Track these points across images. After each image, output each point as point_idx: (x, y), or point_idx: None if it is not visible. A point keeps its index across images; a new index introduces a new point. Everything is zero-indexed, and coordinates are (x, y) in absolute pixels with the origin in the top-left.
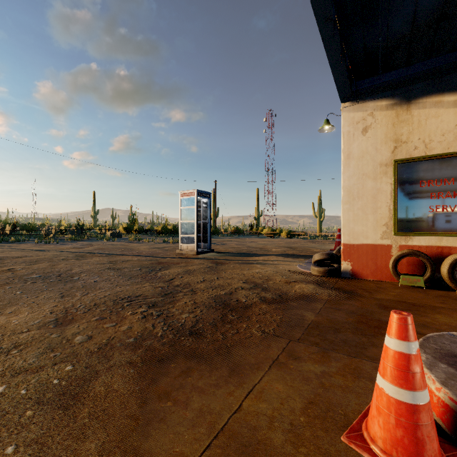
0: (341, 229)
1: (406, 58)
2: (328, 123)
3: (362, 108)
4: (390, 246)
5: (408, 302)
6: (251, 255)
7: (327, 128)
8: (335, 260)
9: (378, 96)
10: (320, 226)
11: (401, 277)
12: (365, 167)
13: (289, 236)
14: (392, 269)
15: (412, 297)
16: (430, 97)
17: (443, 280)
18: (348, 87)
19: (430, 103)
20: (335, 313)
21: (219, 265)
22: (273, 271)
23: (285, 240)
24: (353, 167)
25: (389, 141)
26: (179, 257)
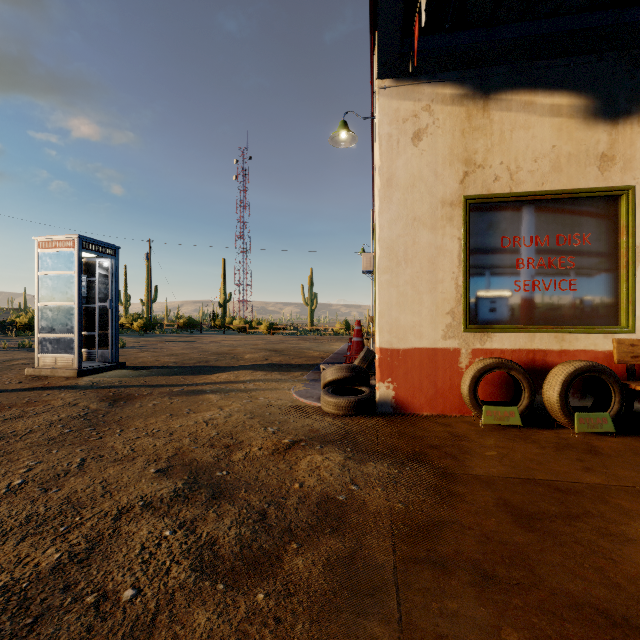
0: (377, 321)
1: (494, 2)
2: (346, 127)
3: (412, 95)
4: (457, 352)
5: (540, 480)
6: (205, 371)
7: (343, 139)
8: (364, 378)
9: (438, 76)
10: (312, 317)
11: (485, 410)
12: (418, 205)
13: (271, 331)
14: (469, 396)
15: (527, 458)
16: (517, 93)
17: (536, 408)
18: (398, 33)
19: (517, 104)
20: (447, 598)
21: (118, 407)
22: (244, 414)
23: (265, 339)
24: (398, 203)
25: (456, 162)
26: (21, 387)
